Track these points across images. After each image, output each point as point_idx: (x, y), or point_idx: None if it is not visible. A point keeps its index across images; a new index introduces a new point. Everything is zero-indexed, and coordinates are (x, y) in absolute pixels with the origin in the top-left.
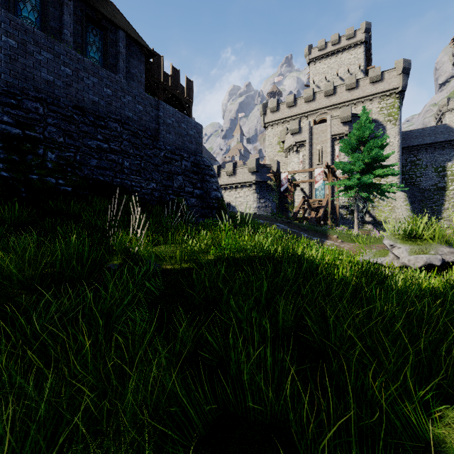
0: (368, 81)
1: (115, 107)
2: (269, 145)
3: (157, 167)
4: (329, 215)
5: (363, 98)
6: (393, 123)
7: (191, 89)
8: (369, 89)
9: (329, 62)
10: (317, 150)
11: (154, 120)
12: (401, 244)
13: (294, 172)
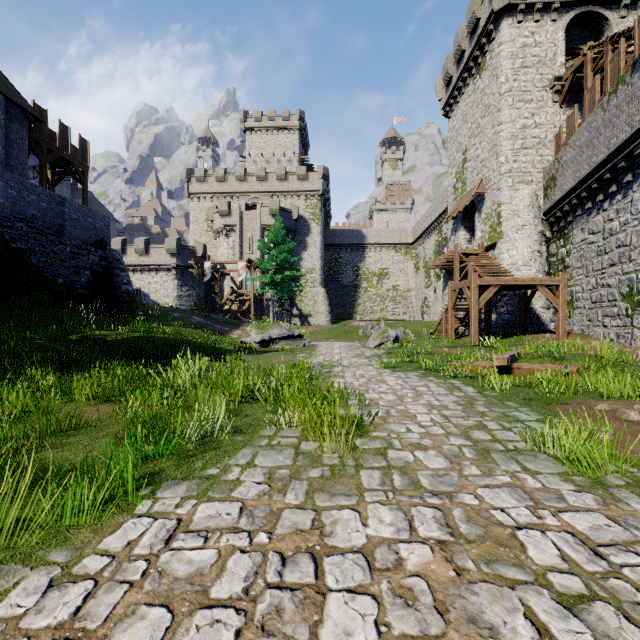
0: (296, 177)
1: (20, 207)
2: (196, 221)
3: (64, 263)
4: (252, 308)
5: (292, 193)
6: (316, 223)
7: (87, 150)
8: (297, 185)
9: (266, 137)
10: (248, 238)
11: (59, 216)
12: (254, 329)
13: (219, 262)
